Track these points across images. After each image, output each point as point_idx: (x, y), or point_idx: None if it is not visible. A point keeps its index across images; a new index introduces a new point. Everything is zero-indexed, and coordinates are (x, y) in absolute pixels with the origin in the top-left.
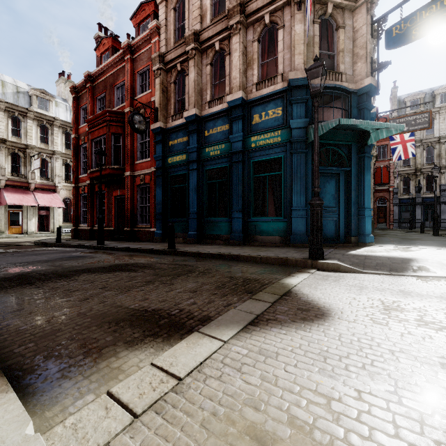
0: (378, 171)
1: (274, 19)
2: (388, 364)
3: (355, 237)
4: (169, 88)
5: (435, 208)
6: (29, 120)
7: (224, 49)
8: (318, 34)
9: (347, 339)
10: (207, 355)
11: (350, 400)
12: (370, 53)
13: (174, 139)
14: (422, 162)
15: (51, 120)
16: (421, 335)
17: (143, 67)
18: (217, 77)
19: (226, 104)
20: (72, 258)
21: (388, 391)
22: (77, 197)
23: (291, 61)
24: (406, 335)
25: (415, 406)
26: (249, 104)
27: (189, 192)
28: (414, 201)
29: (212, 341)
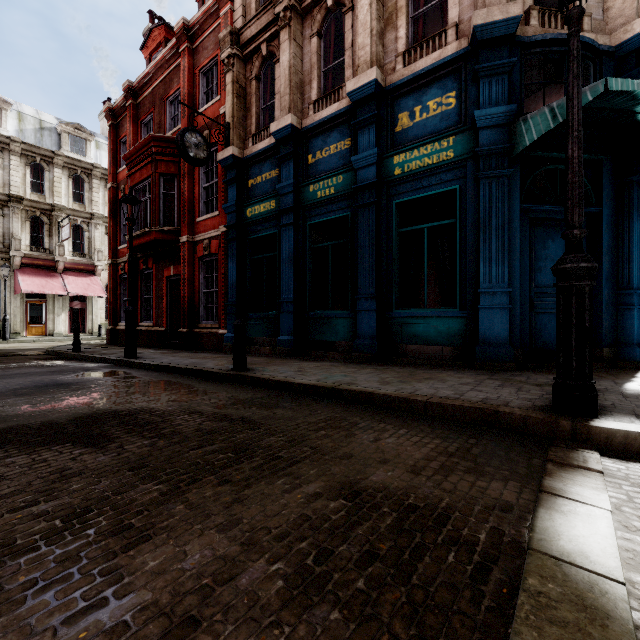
0: None
1: None
2: None
3: (611, 350)
4: (249, 90)
5: None
6: (57, 168)
7: (343, 3)
8: None
9: None
10: None
11: None
12: None
13: (256, 174)
14: None
15: (88, 168)
16: None
17: (208, 60)
18: (329, 57)
19: (346, 101)
20: (38, 391)
21: None
22: (115, 280)
23: None
24: None
25: None
26: (389, 95)
27: (280, 266)
28: None
29: None
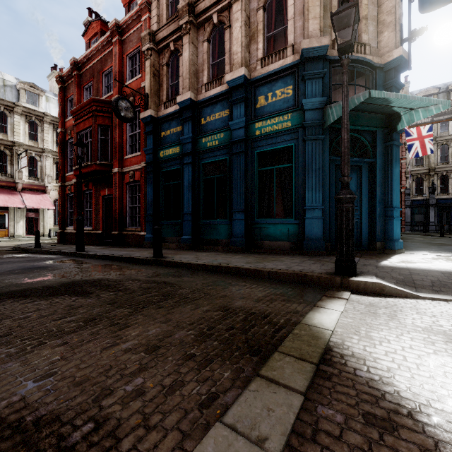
0: None
1: None
2: None
3: (381, 243)
4: (161, 72)
5: None
6: (16, 115)
7: (224, 22)
8: None
9: None
10: None
11: None
12: (399, 19)
13: (167, 129)
14: (436, 161)
15: (40, 115)
16: None
17: (133, 49)
18: (215, 55)
19: (226, 86)
20: (27, 271)
21: None
22: (63, 197)
23: (304, 28)
24: None
25: None
26: (252, 84)
27: (183, 190)
28: (428, 203)
29: None
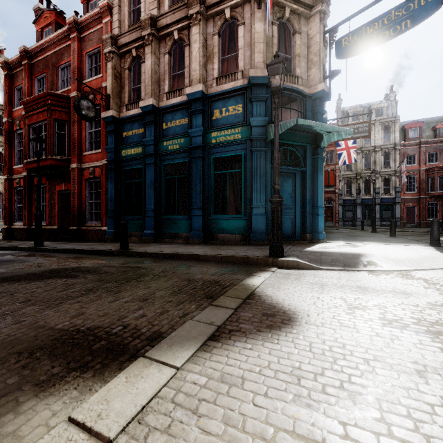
0: (326, 174)
1: (234, 14)
2: (366, 378)
3: (310, 235)
4: (123, 75)
5: (373, 208)
6: None
7: (184, 39)
8: (277, 36)
9: (319, 348)
10: (152, 393)
11: (336, 441)
12: (323, 60)
13: (129, 130)
14: (361, 168)
15: None
16: (389, 336)
17: (93, 48)
18: (175, 67)
19: (186, 97)
20: None
21: (375, 418)
22: (10, 191)
23: (251, 59)
24: (375, 338)
25: (409, 438)
26: (209, 99)
27: (145, 188)
28: (355, 202)
29: (161, 369)
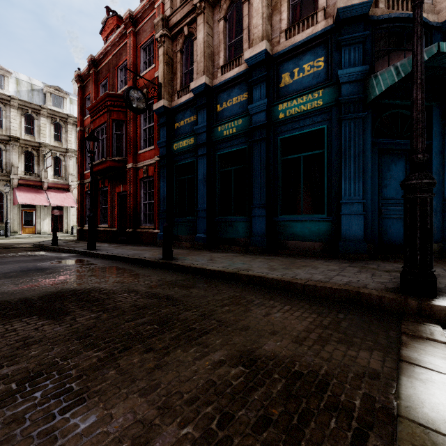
0: None
1: None
2: None
3: (439, 245)
4: (175, 59)
5: None
6: (43, 117)
7: None
8: None
9: None
10: None
11: None
12: None
13: (180, 119)
14: None
15: (64, 117)
16: None
17: (147, 39)
18: (232, 35)
19: (244, 66)
20: (22, 274)
21: None
22: (82, 195)
23: None
24: None
25: None
26: (275, 61)
27: (197, 184)
28: None
29: None
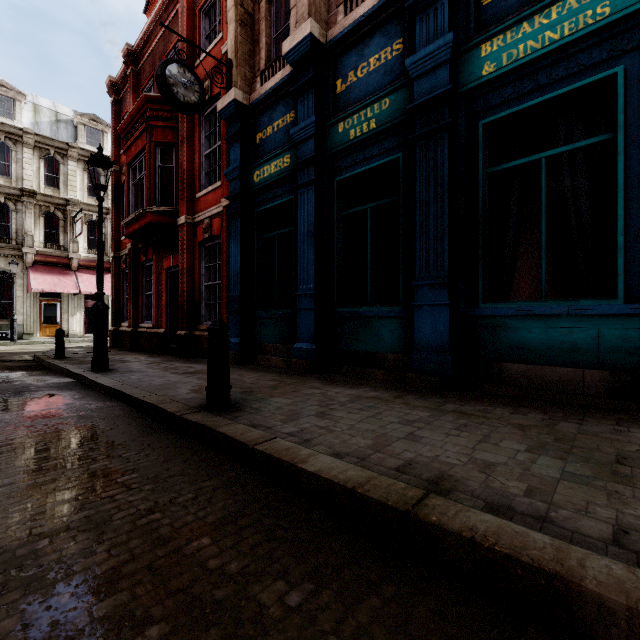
0: None
1: None
2: None
3: None
4: (257, 16)
5: None
6: (71, 161)
7: None
8: None
9: None
10: None
11: None
12: None
13: (266, 124)
14: None
15: None
16: None
17: None
18: None
19: None
20: None
21: None
22: (117, 275)
23: None
24: None
25: None
26: None
27: (297, 245)
28: None
29: None
